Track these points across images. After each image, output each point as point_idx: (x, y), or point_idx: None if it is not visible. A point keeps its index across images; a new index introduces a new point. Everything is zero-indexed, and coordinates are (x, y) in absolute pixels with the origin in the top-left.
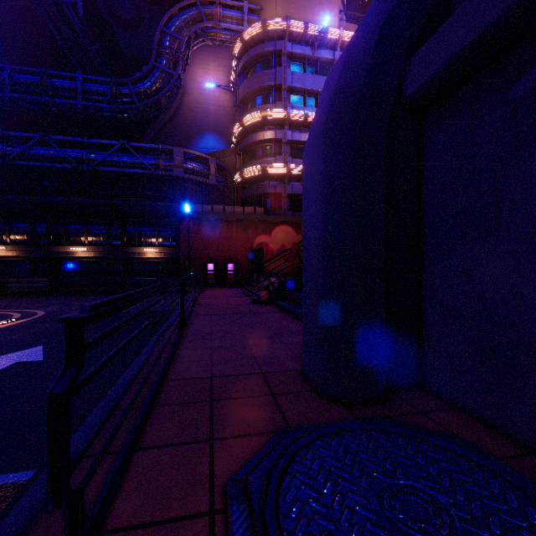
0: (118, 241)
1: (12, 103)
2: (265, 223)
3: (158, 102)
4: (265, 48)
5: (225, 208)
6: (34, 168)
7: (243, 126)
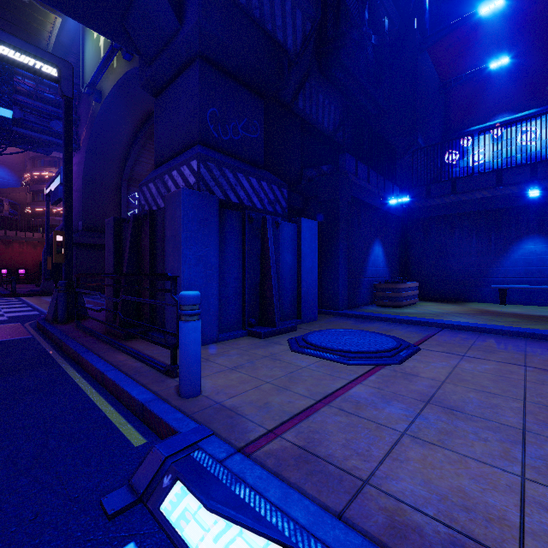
0: None
1: None
2: None
3: None
4: None
5: (17, 233)
6: None
7: (33, 177)
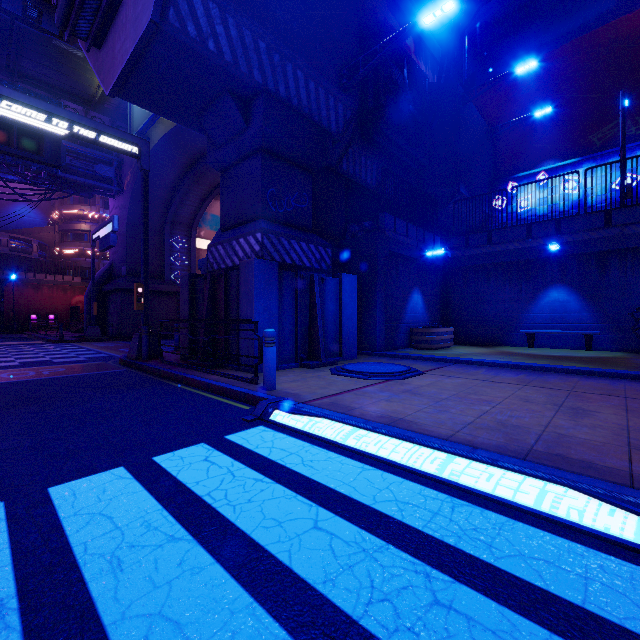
0: None
1: None
2: (82, 288)
3: None
4: None
5: (47, 276)
6: None
7: (62, 216)
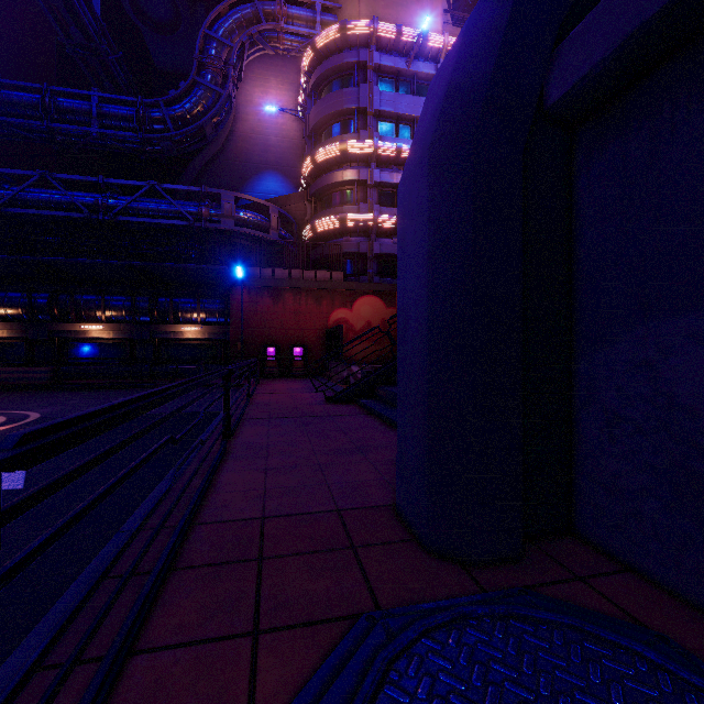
0: (146, 317)
1: (3, 130)
2: (345, 292)
3: (201, 130)
4: (345, 59)
5: (291, 273)
6: (32, 218)
7: (315, 164)
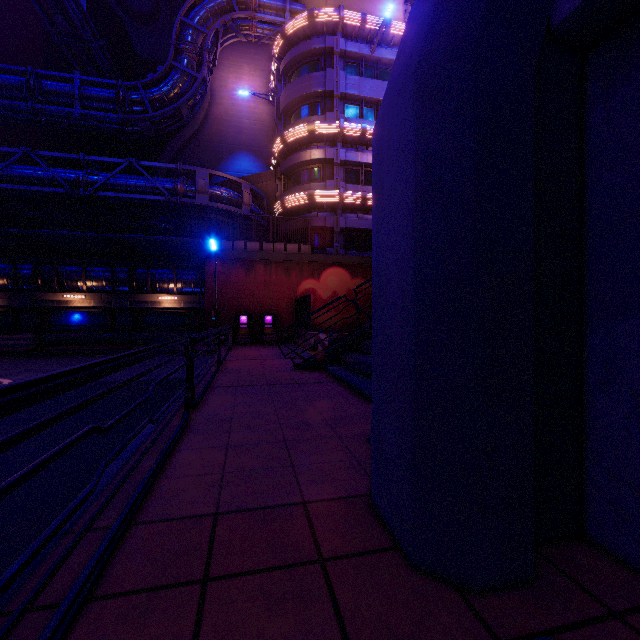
0: (126, 287)
1: None
2: (313, 264)
3: (178, 112)
4: (313, 45)
5: (262, 246)
6: (16, 193)
7: (284, 143)
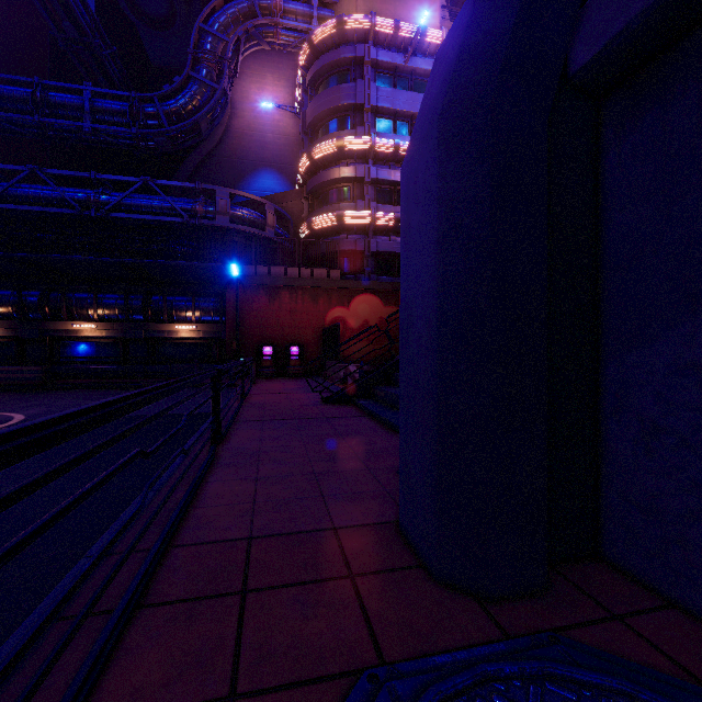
0: (140, 315)
1: None
2: (342, 291)
3: (196, 126)
4: (342, 54)
5: (287, 271)
6: (22, 214)
7: (311, 160)
